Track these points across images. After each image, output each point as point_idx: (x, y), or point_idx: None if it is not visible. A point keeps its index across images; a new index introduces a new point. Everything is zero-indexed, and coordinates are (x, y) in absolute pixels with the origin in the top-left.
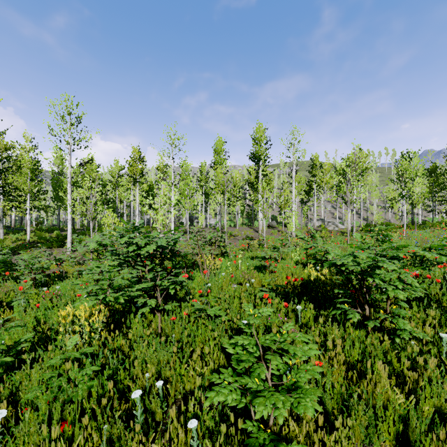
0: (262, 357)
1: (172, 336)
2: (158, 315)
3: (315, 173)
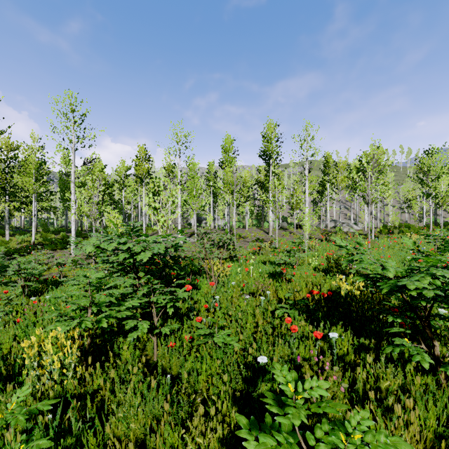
0: None
1: (170, 367)
2: (154, 339)
3: (328, 172)
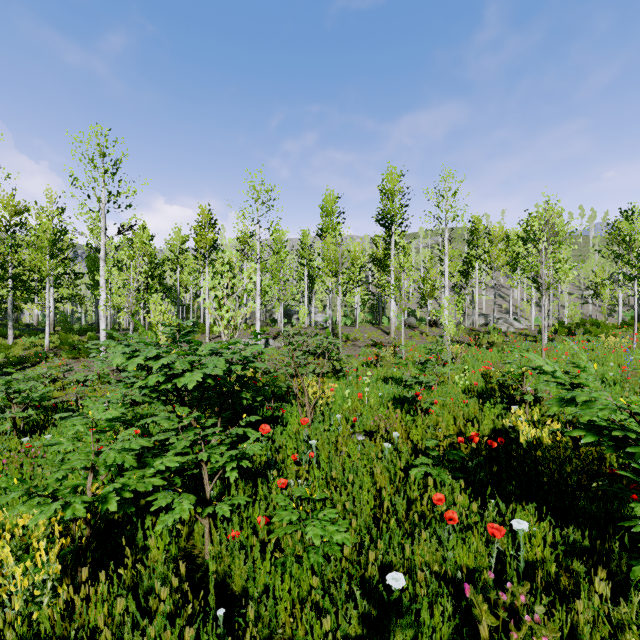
0: None
1: (230, 573)
2: (204, 523)
3: (477, 244)
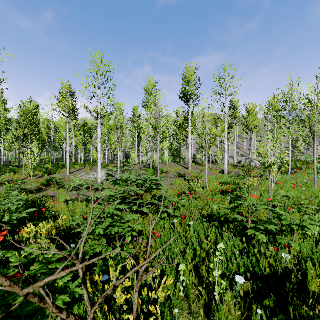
0: None
1: None
2: None
3: (235, 116)
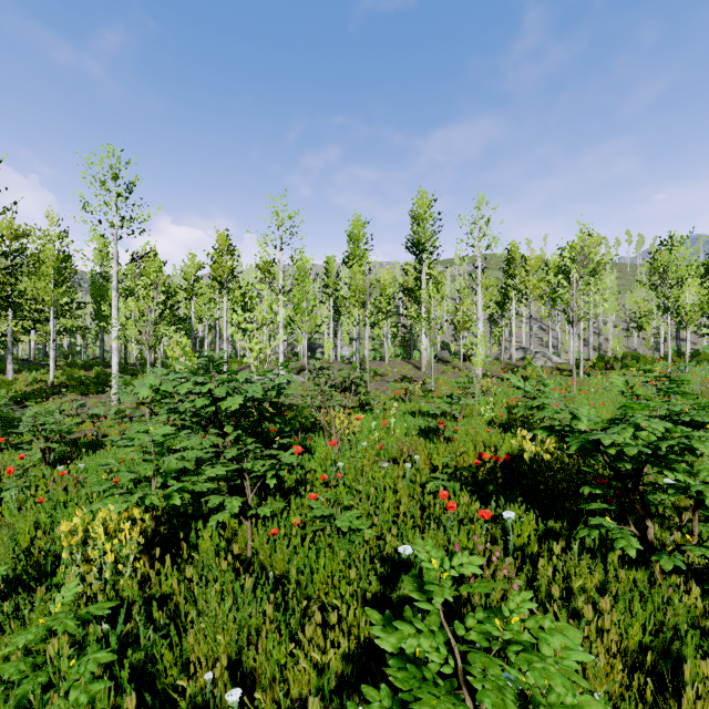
0: (461, 676)
1: (271, 564)
2: (247, 524)
3: (513, 273)
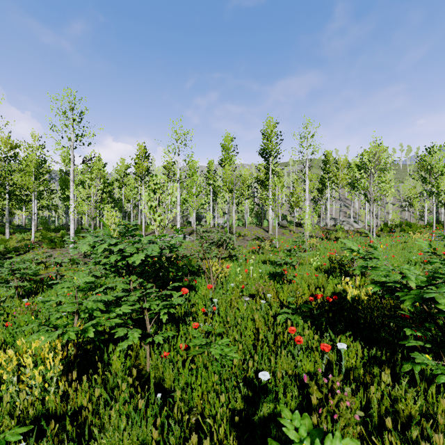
0: None
1: (163, 378)
2: (146, 348)
3: (328, 170)
